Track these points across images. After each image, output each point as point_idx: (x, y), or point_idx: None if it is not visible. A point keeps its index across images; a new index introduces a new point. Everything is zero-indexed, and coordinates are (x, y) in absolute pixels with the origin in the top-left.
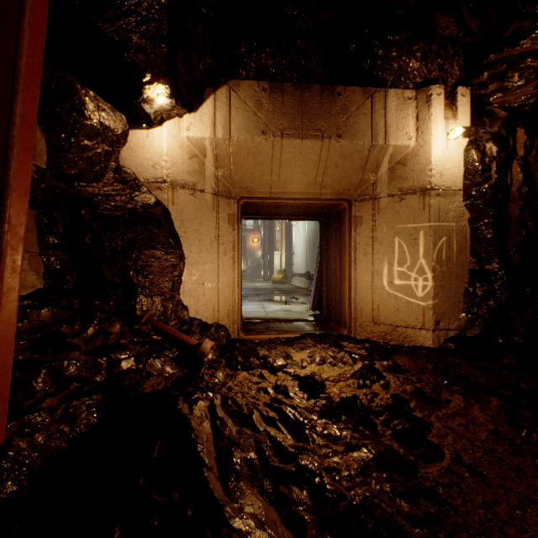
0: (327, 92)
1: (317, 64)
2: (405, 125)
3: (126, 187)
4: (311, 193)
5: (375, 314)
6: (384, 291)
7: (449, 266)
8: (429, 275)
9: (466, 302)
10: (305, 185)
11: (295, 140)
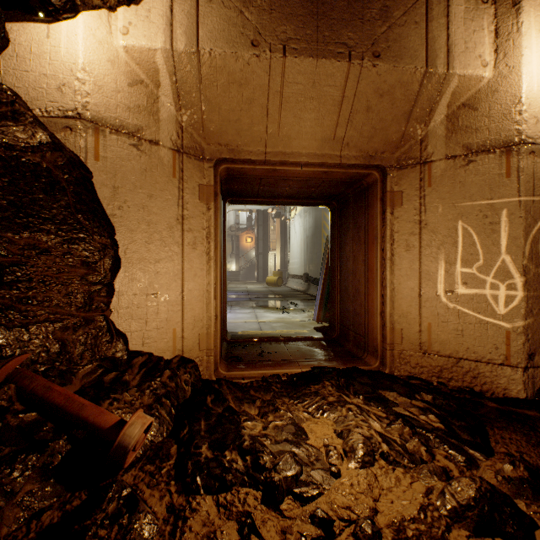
0: None
1: None
2: (478, 43)
3: None
4: (327, 156)
5: (424, 339)
6: (439, 304)
7: None
8: (517, 280)
9: None
10: (318, 142)
11: (306, 60)
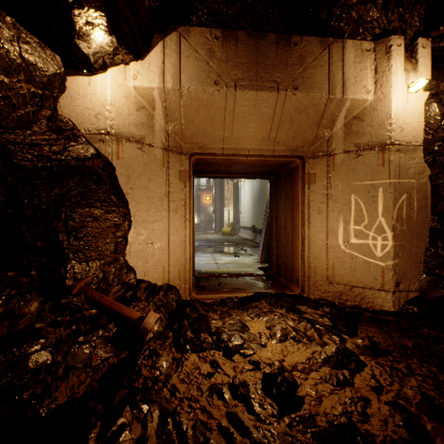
0: (283, 42)
1: (273, 10)
2: (363, 78)
3: (61, 137)
4: (264, 150)
5: (330, 273)
6: (339, 250)
7: (409, 225)
8: (388, 234)
9: (428, 262)
10: (258, 141)
11: (249, 92)
